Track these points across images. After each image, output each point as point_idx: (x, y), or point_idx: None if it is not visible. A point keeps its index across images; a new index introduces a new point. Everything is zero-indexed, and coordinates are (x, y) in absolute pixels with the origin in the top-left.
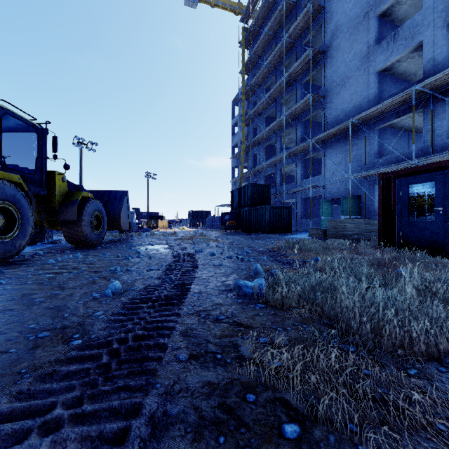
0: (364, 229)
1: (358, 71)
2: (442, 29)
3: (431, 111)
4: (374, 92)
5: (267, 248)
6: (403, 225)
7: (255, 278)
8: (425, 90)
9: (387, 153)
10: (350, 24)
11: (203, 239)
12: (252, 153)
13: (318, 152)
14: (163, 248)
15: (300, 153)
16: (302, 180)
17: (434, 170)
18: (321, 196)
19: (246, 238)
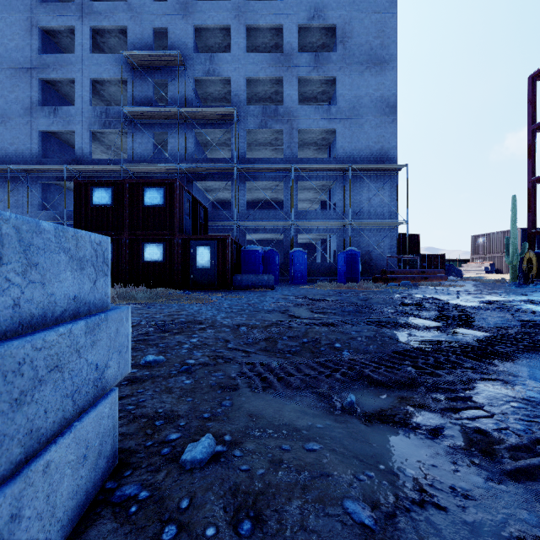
0: None
1: (21, 119)
2: (87, 131)
3: None
4: (38, 148)
5: None
6: None
7: None
8: (76, 171)
9: (52, 207)
10: (12, 64)
11: None
12: None
13: None
14: None
15: None
16: None
17: None
18: None
19: None
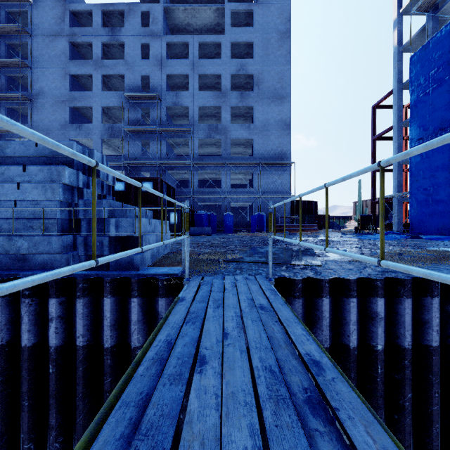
0: None
1: (58, 131)
2: (100, 139)
3: None
4: None
5: None
6: None
7: None
8: None
9: None
10: (53, 97)
11: None
12: None
13: None
14: None
15: None
16: None
17: None
18: None
19: None
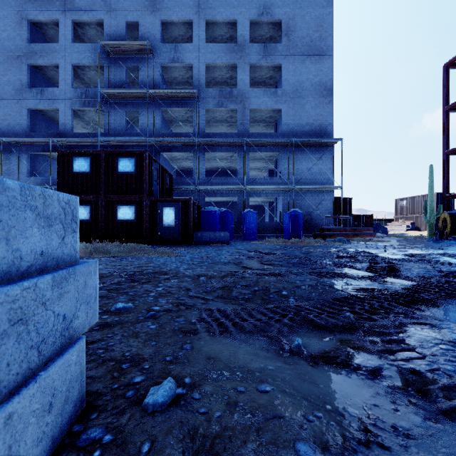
0: None
1: (12, 98)
2: (70, 109)
3: None
4: (27, 124)
5: None
6: None
7: None
8: (59, 143)
9: (39, 174)
10: (4, 51)
11: None
12: None
13: None
14: None
15: None
16: None
17: None
18: None
19: None
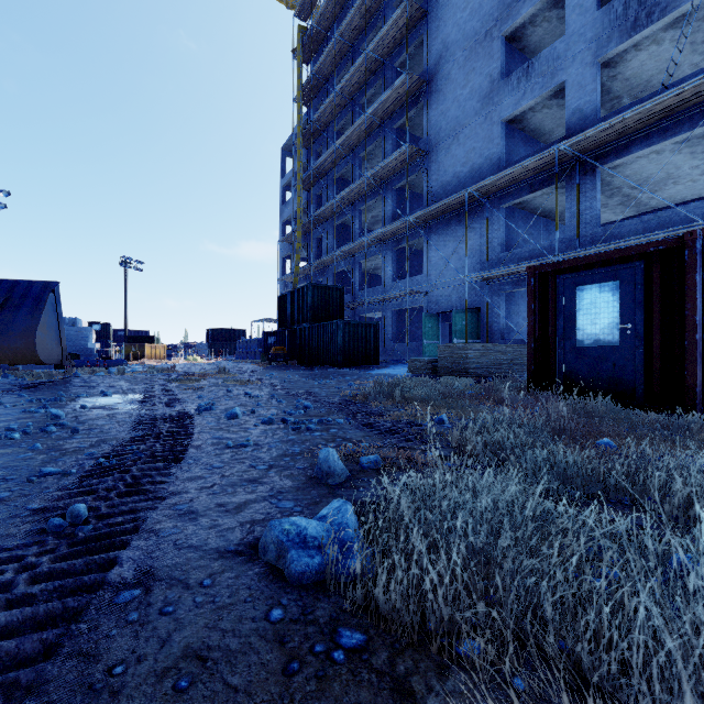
0: (493, 359)
1: (476, 118)
2: (591, 67)
3: (578, 186)
4: (500, 151)
5: (343, 396)
6: (568, 353)
7: (325, 484)
8: (571, 154)
9: (516, 246)
10: (465, 43)
11: (224, 380)
12: (315, 235)
13: (419, 239)
14: (129, 402)
15: (391, 238)
16: (393, 282)
17: (618, 261)
18: (421, 308)
19: (305, 375)
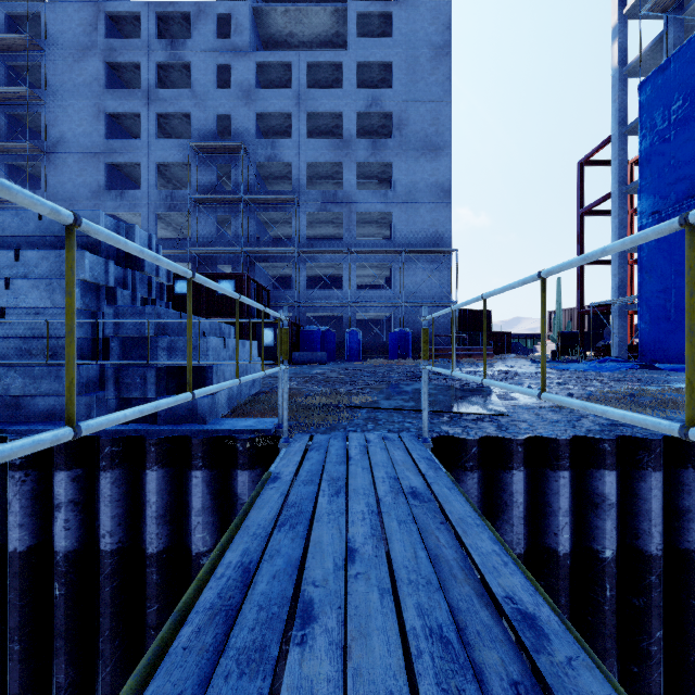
0: None
1: (88, 202)
2: (153, 214)
3: None
4: None
5: None
6: None
7: None
8: None
9: None
10: (80, 149)
11: None
12: None
13: None
14: None
15: None
16: None
17: None
18: None
19: None
